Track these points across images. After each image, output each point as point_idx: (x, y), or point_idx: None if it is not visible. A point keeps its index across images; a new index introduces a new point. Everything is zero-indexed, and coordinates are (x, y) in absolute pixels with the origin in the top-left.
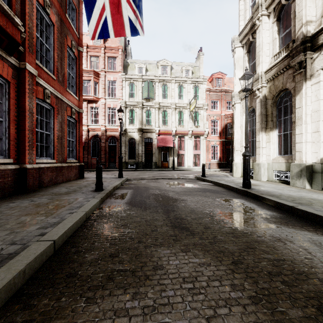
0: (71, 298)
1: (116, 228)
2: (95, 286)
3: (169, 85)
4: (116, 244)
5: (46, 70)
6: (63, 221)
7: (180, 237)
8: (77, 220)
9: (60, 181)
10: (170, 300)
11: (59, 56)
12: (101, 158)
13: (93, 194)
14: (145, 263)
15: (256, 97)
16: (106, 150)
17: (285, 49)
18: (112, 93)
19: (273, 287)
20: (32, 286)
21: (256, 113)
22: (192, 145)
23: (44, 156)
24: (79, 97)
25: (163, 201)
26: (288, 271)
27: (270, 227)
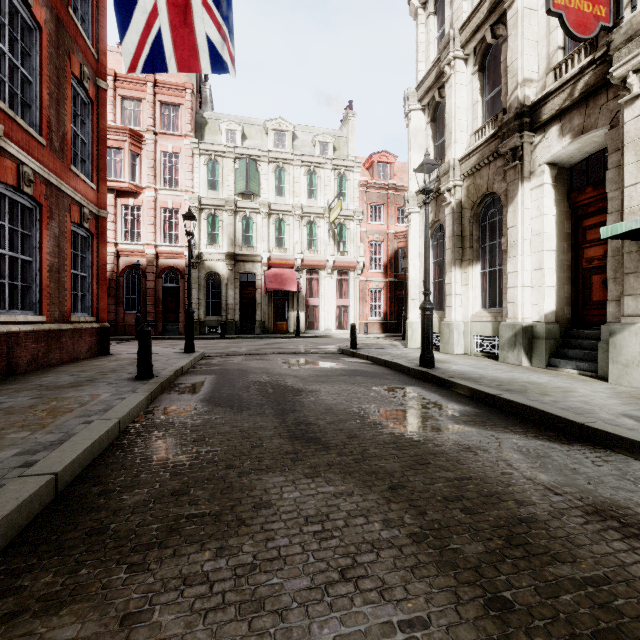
0: (99, 568)
1: (182, 447)
2: (145, 545)
3: (289, 170)
4: (184, 473)
5: (23, 125)
6: (72, 438)
7: (304, 454)
8: (101, 435)
9: (55, 361)
10: (282, 552)
11: (53, 96)
12: (147, 312)
13: (133, 385)
14: (238, 501)
15: (445, 204)
16: (157, 297)
17: (492, 123)
18: (170, 179)
19: (448, 518)
20: (16, 557)
21: (445, 233)
22: (333, 289)
23: (19, 307)
24: (98, 184)
25: (276, 395)
26: (473, 494)
27: (457, 430)
